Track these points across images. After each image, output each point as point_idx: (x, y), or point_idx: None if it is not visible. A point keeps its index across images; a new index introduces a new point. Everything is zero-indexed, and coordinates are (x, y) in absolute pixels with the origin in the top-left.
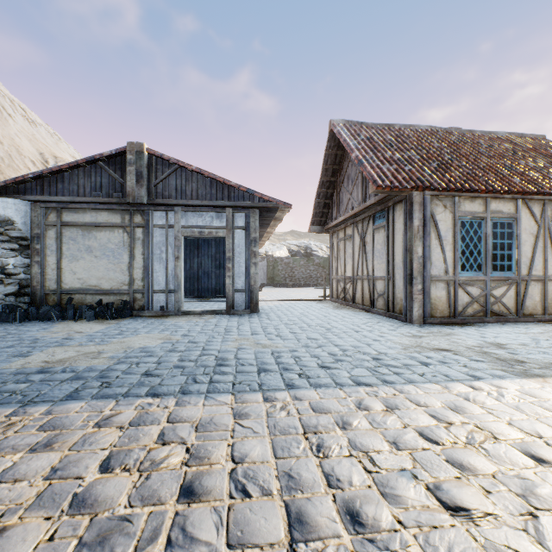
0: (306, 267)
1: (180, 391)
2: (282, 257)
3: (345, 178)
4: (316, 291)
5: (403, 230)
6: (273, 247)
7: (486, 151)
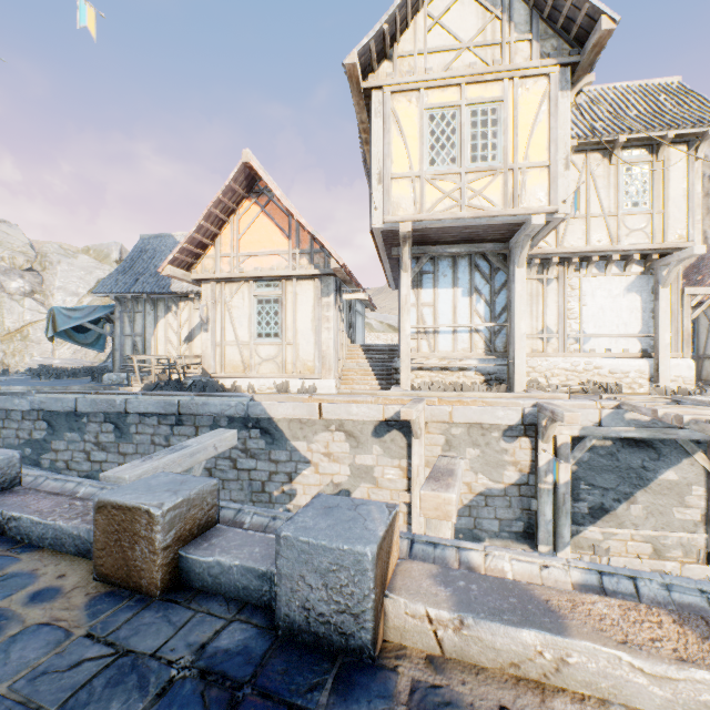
0: None
1: None
2: None
3: None
4: None
5: None
6: None
7: None
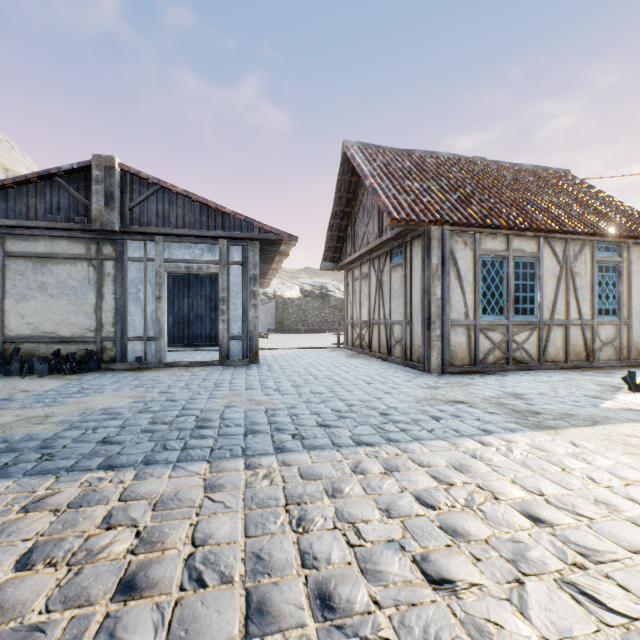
0: (321, 310)
1: (143, 461)
2: (293, 298)
3: (360, 208)
4: (331, 338)
5: (421, 269)
6: (283, 286)
7: (510, 184)
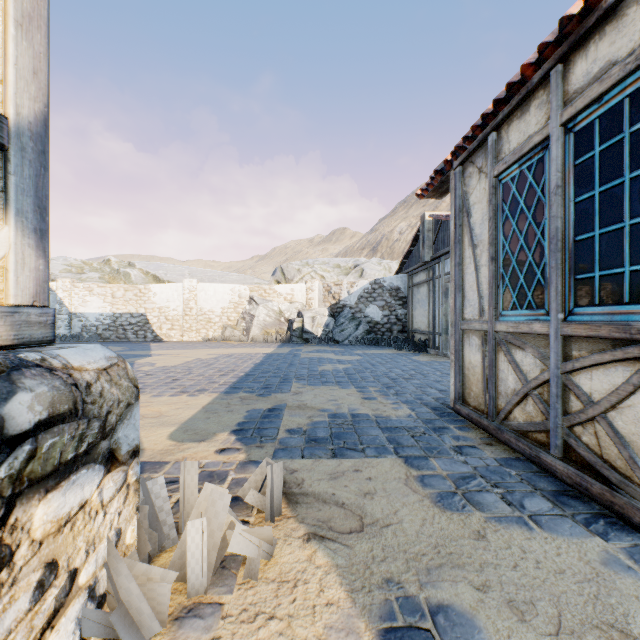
0: None
1: (263, 362)
2: None
3: None
4: None
5: None
6: None
7: None
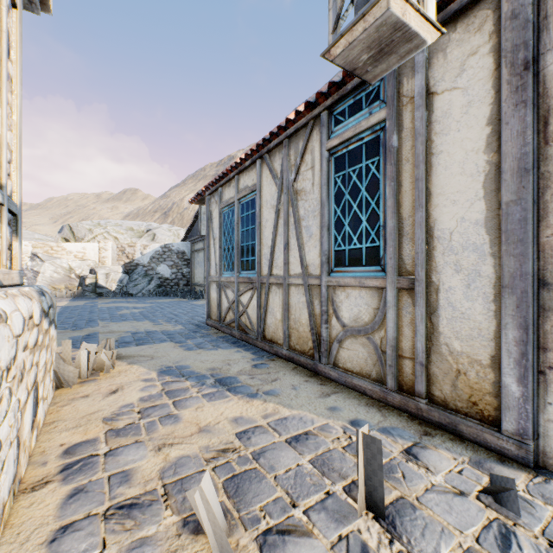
0: None
1: (63, 312)
2: None
3: None
4: None
5: None
6: None
7: None
